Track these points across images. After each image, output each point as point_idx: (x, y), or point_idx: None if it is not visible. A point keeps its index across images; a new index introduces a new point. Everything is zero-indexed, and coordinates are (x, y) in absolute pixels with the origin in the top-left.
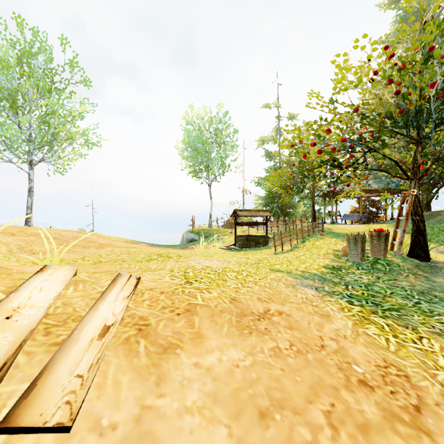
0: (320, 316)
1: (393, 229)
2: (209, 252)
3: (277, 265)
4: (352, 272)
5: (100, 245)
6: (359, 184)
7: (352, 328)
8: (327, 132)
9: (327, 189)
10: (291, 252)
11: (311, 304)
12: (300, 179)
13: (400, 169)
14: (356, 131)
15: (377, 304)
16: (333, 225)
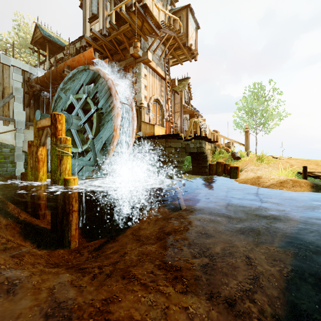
0: None
1: None
2: None
3: None
4: None
5: None
6: None
7: None
8: None
9: None
10: None
11: None
12: None
13: None
14: None
15: None
16: None
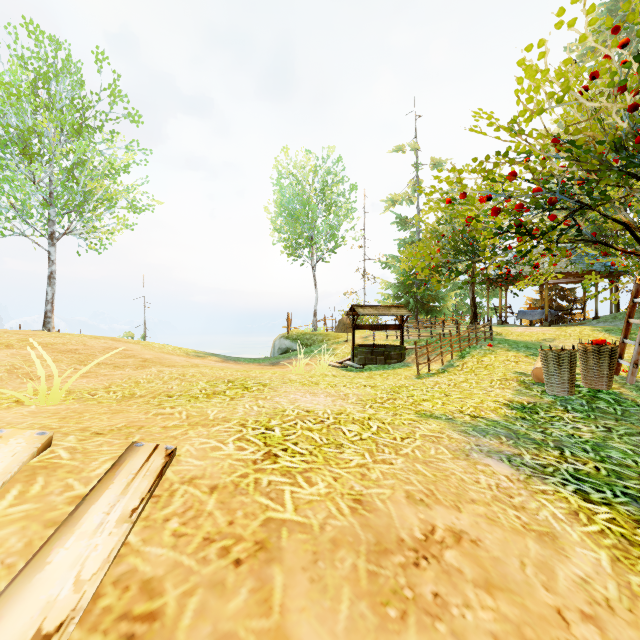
0: (538, 537)
1: (602, 335)
2: (312, 372)
3: (426, 402)
4: (558, 418)
5: (143, 363)
6: (554, 264)
7: (615, 574)
8: (510, 177)
9: (492, 273)
10: (443, 375)
11: (512, 504)
12: (453, 257)
13: (635, 239)
14: (558, 176)
15: (636, 499)
16: (503, 328)
